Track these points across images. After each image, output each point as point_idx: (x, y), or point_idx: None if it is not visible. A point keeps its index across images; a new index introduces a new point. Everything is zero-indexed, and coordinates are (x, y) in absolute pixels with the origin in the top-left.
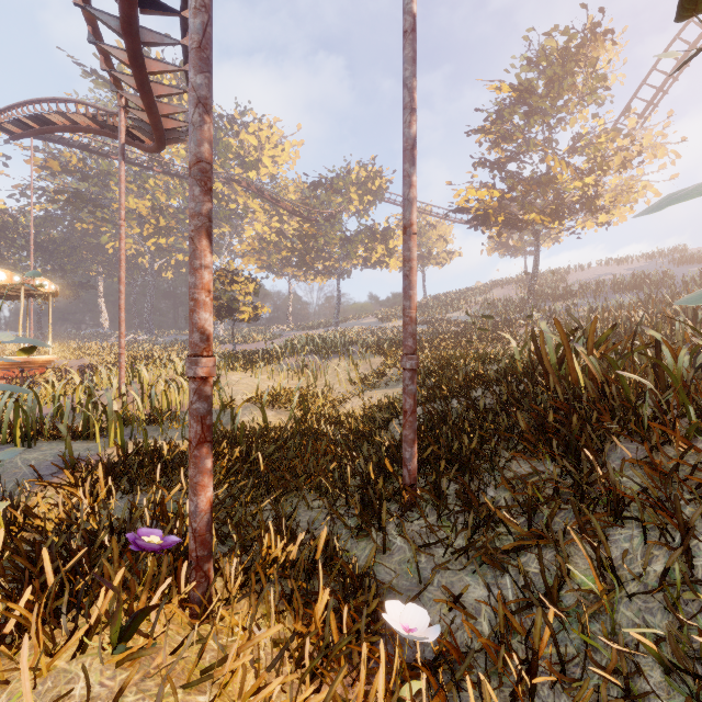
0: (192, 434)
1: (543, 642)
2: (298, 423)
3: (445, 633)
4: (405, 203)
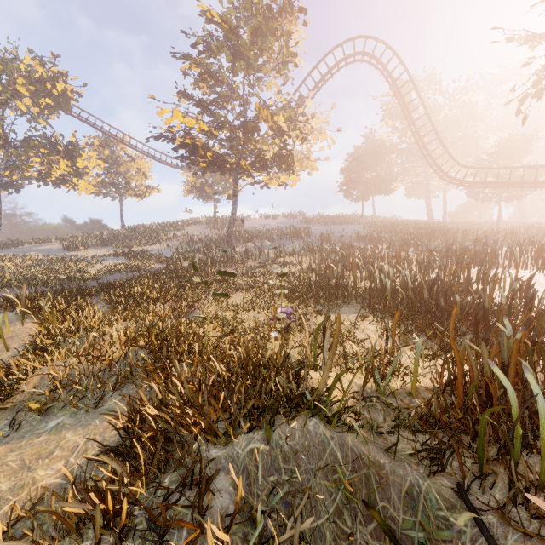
0: None
1: None
2: None
3: None
4: None
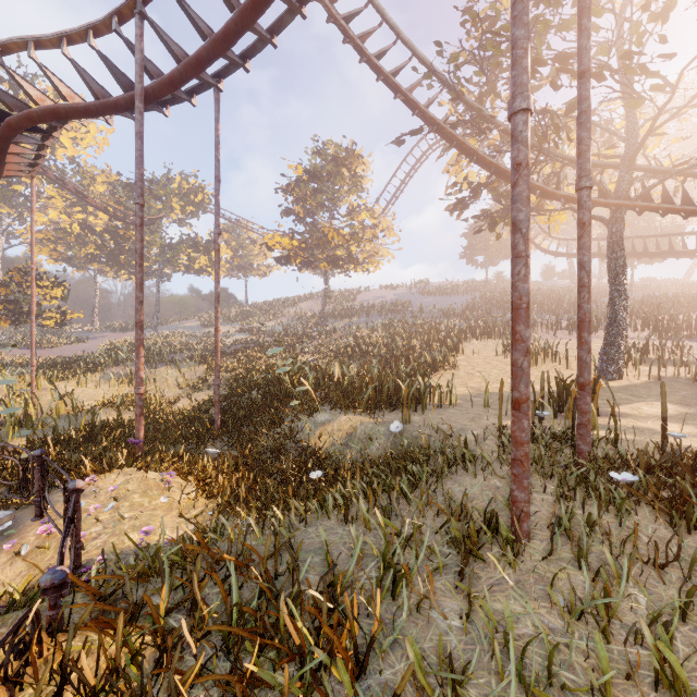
0: (138, 413)
1: (247, 451)
2: (146, 418)
3: (224, 456)
4: (215, 318)
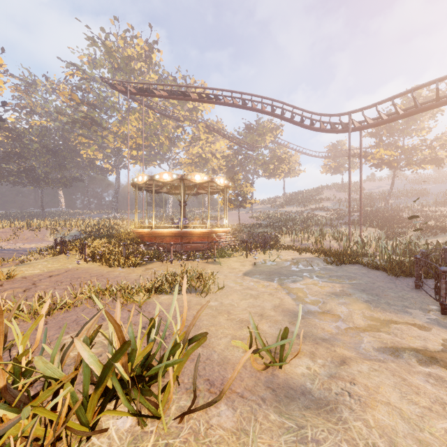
0: None
1: None
2: None
3: None
4: None
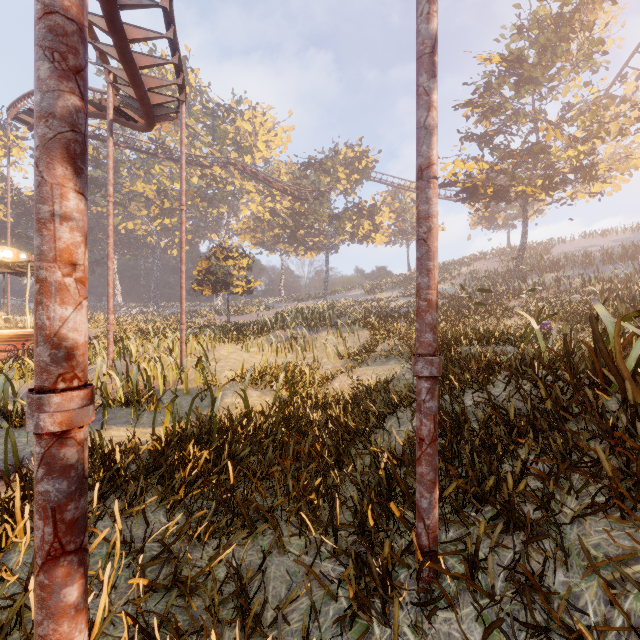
0: (35, 542)
1: None
2: (283, 408)
3: None
4: (420, 133)
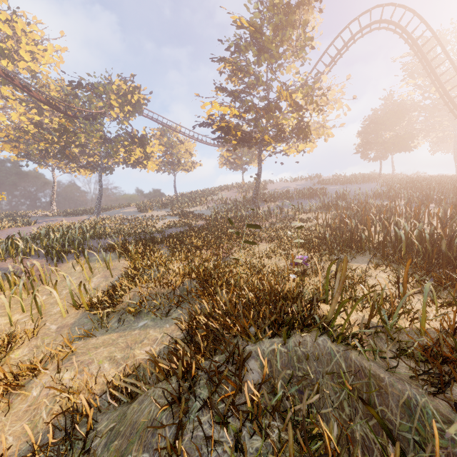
0: None
1: None
2: None
3: None
4: None
